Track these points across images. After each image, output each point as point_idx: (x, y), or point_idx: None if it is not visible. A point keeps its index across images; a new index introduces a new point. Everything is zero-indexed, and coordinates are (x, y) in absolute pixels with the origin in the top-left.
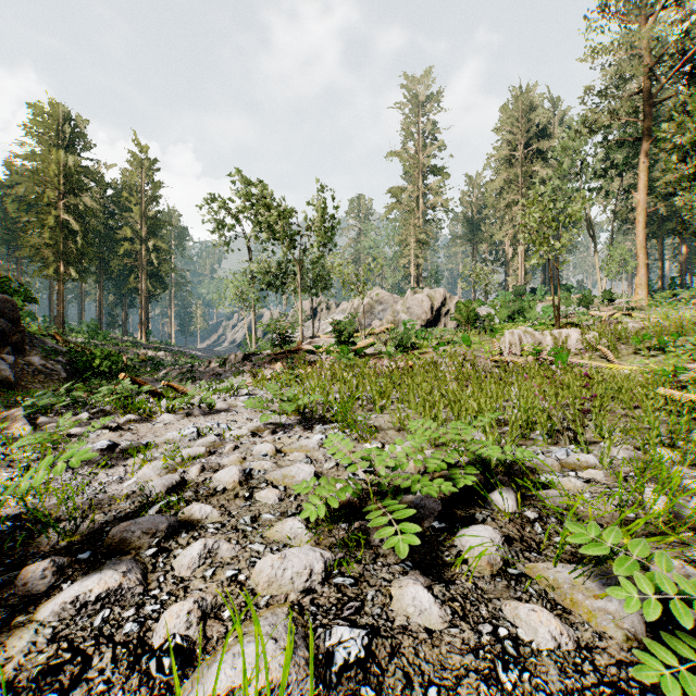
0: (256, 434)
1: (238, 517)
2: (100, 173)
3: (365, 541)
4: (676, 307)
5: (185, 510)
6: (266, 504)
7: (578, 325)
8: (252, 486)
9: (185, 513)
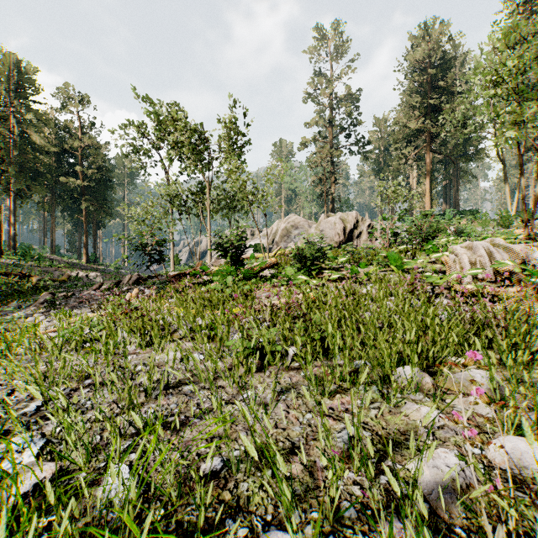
0: None
1: None
2: (48, 114)
3: None
4: None
5: None
6: None
7: None
8: None
9: None
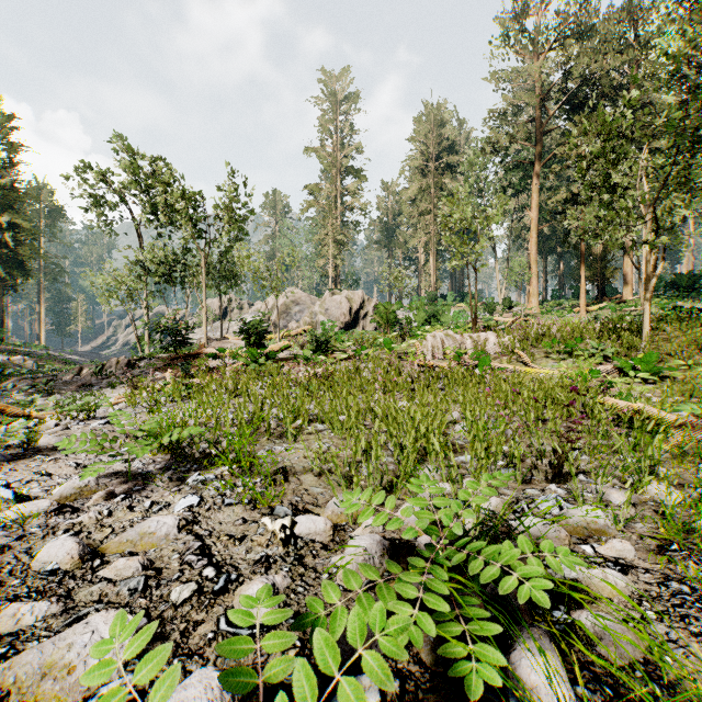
0: (65, 508)
1: None
2: None
3: None
4: (563, 314)
5: None
6: None
7: (491, 329)
8: None
9: None
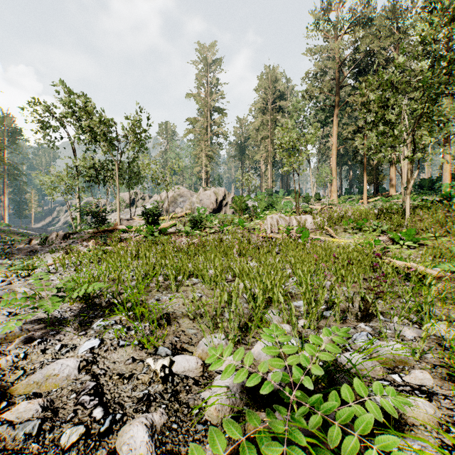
0: None
1: None
2: None
3: None
4: (353, 204)
5: None
6: None
7: (308, 213)
8: None
9: None
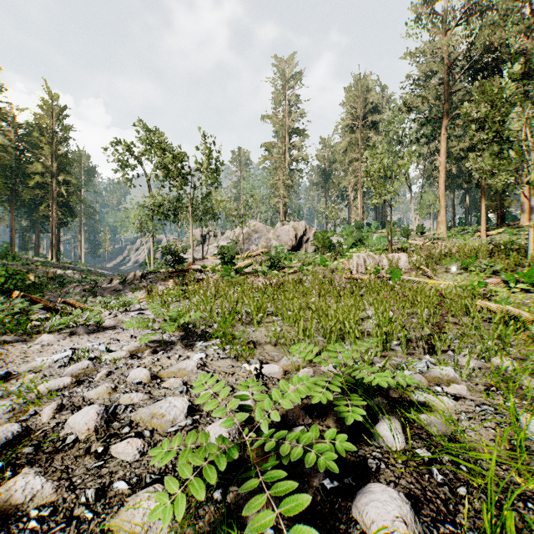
0: (134, 356)
1: (80, 489)
2: (12, 114)
3: (243, 522)
4: (466, 238)
5: (4, 489)
6: (124, 461)
7: (404, 250)
8: (111, 434)
9: (1, 496)
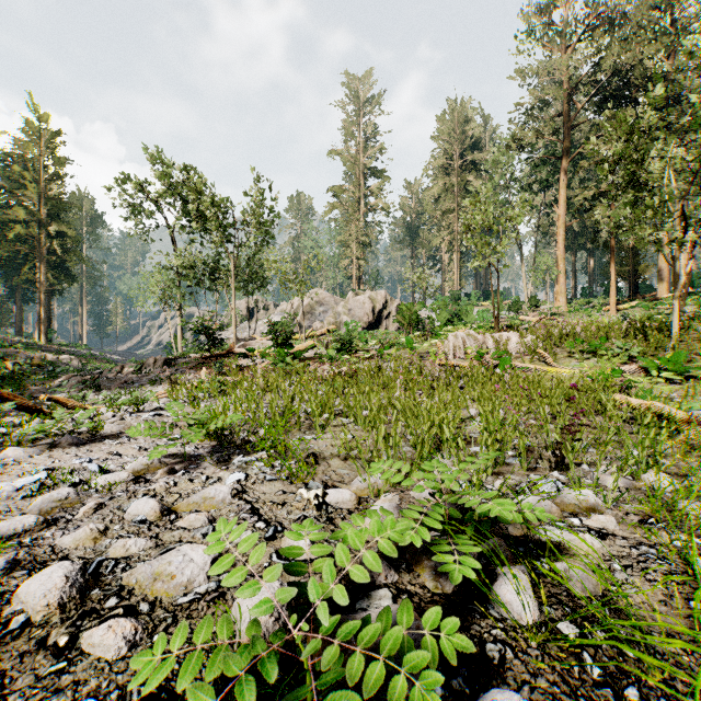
0: (140, 479)
1: None
2: None
3: None
4: (592, 313)
5: None
6: (100, 660)
7: (514, 329)
8: (86, 611)
9: None
